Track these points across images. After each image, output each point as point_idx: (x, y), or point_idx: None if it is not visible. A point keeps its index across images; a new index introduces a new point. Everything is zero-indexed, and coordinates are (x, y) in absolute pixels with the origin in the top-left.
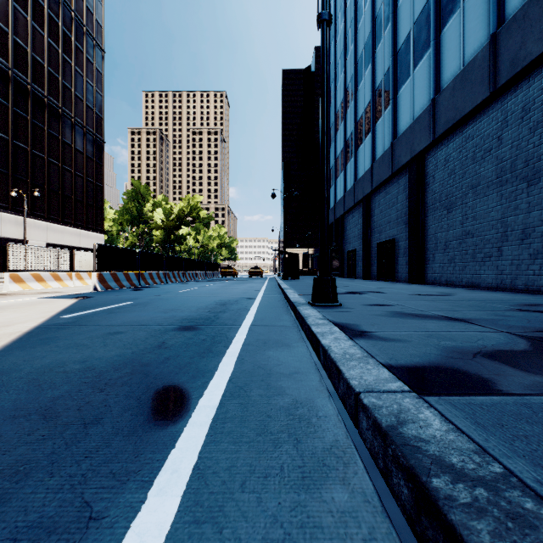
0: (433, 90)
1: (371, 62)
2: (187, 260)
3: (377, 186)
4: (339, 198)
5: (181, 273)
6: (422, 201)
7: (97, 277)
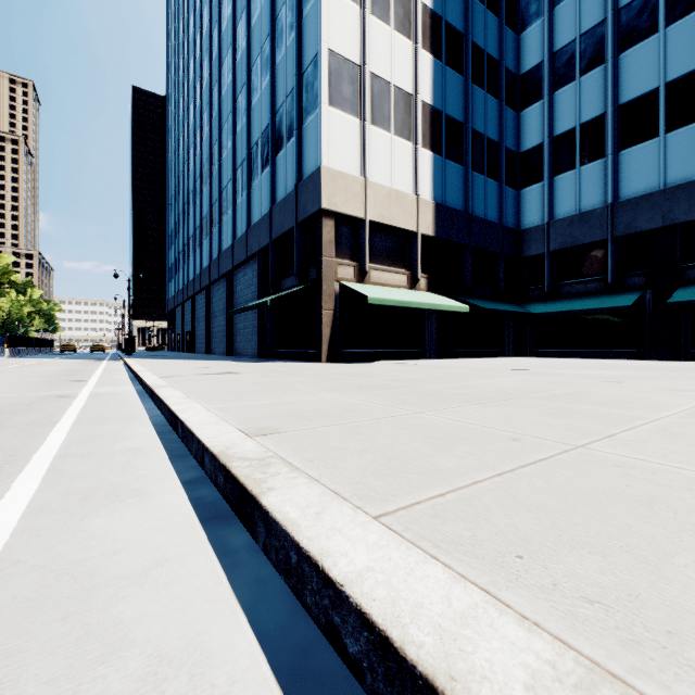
0: (194, 273)
1: (183, 228)
2: (36, 339)
3: (185, 300)
4: (173, 295)
5: (34, 349)
6: (195, 316)
7: (9, 351)
